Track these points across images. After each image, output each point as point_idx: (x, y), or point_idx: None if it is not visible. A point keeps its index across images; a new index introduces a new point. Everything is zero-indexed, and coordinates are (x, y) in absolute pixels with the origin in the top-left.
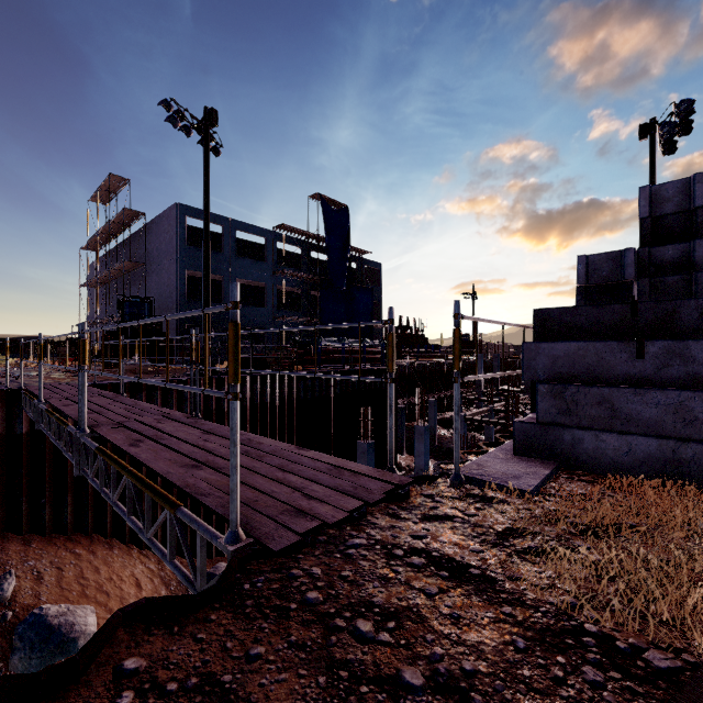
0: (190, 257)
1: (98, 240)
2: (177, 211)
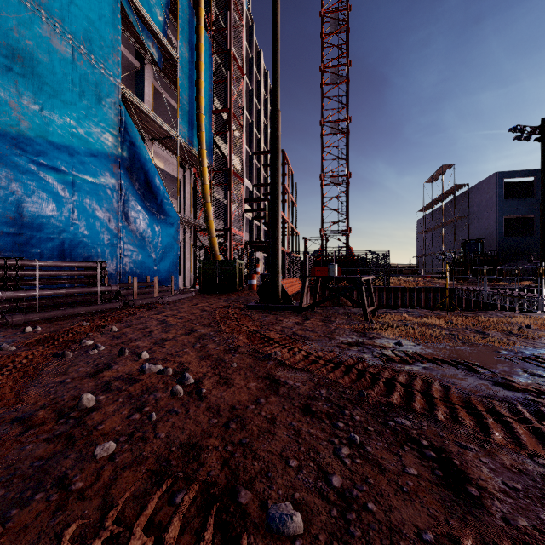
0: (506, 207)
1: (431, 206)
2: (496, 178)
